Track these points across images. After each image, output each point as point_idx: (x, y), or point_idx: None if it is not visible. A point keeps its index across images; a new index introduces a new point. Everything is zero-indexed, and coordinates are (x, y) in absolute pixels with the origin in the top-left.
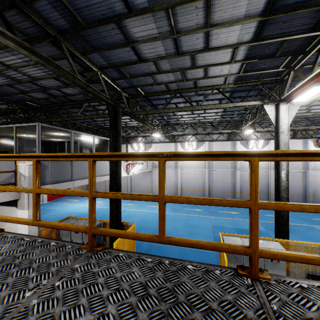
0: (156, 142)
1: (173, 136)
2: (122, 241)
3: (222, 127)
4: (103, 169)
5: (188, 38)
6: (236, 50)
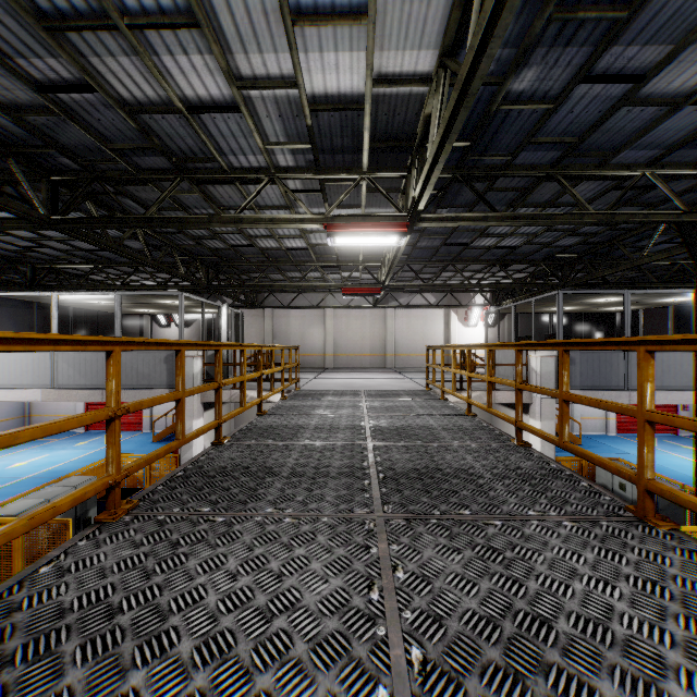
0: None
1: None
2: None
3: None
4: None
5: None
6: None
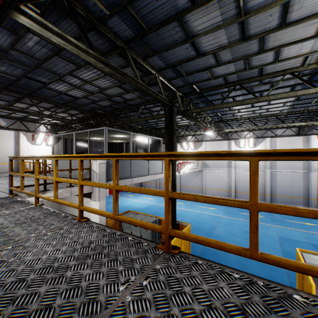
0: (207, 140)
1: (226, 133)
2: (178, 240)
3: (290, 119)
4: (156, 168)
5: (258, 17)
6: None
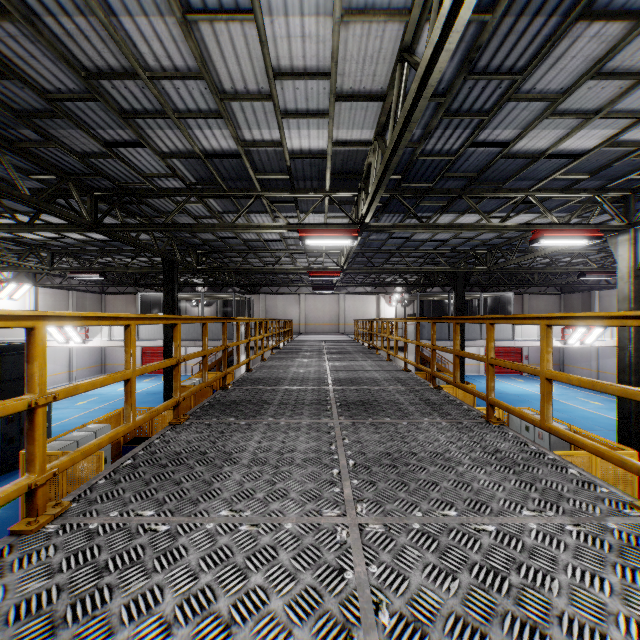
0: None
1: None
2: (448, 390)
3: None
4: (499, 332)
5: None
6: (490, 218)
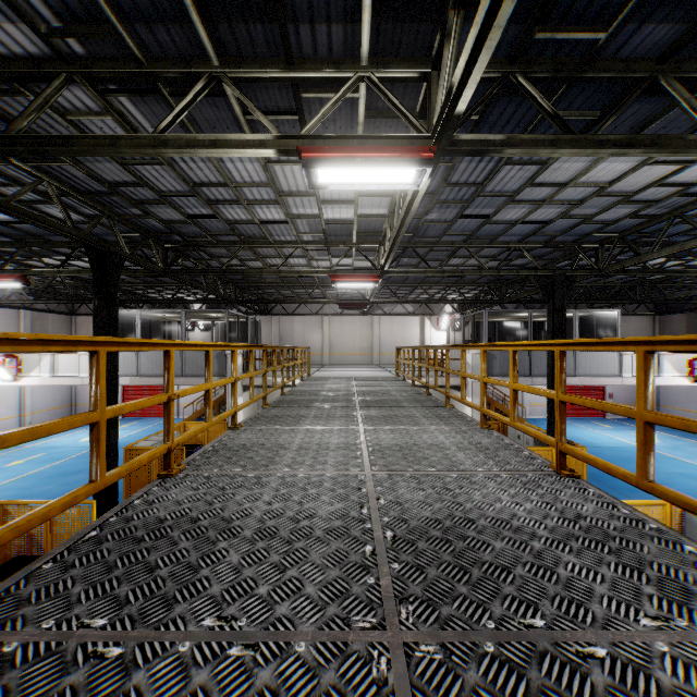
0: None
1: None
2: (544, 454)
3: None
4: (600, 366)
5: (563, 195)
6: (655, 164)
